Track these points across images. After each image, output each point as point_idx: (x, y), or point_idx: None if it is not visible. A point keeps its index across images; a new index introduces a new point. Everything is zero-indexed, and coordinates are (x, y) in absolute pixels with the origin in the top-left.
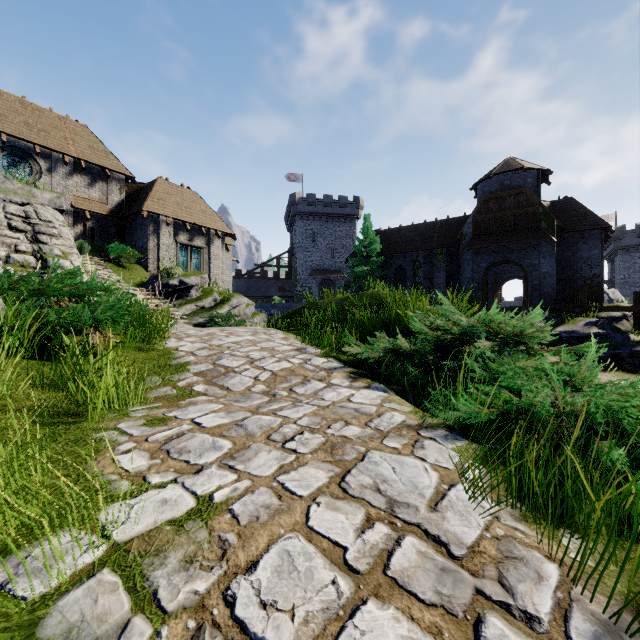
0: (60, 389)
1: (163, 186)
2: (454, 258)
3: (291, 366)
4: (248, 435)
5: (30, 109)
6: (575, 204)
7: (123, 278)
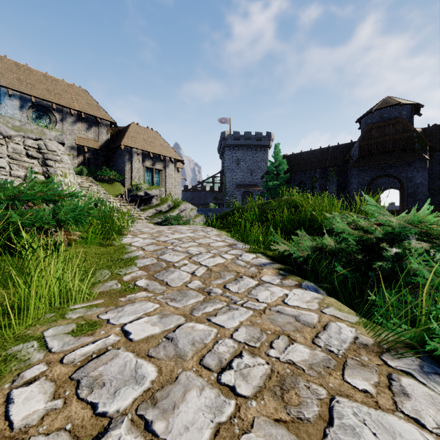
0: (9, 286)
1: (135, 128)
2: (343, 174)
3: (224, 262)
4: (177, 356)
5: (50, 80)
6: None
7: (108, 191)
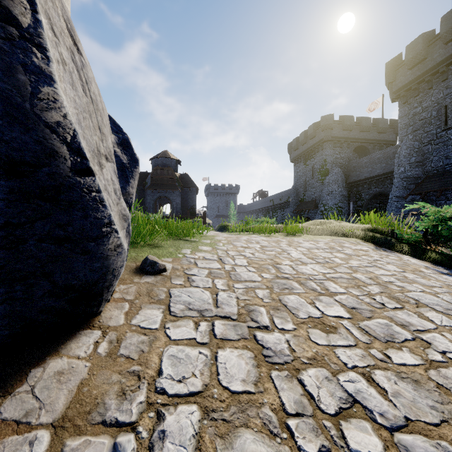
0: None
1: None
2: (142, 192)
3: None
4: None
5: None
6: (188, 177)
7: None
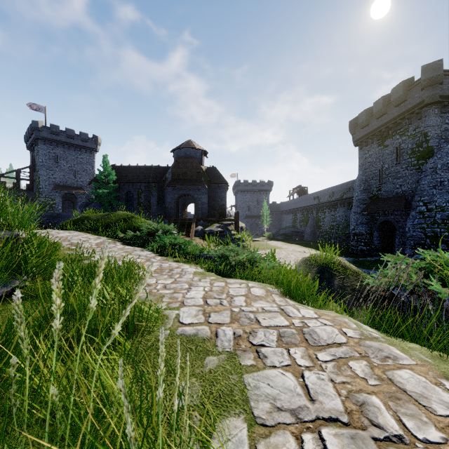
0: None
1: None
2: (162, 189)
3: (101, 241)
4: None
5: None
6: (216, 170)
7: None
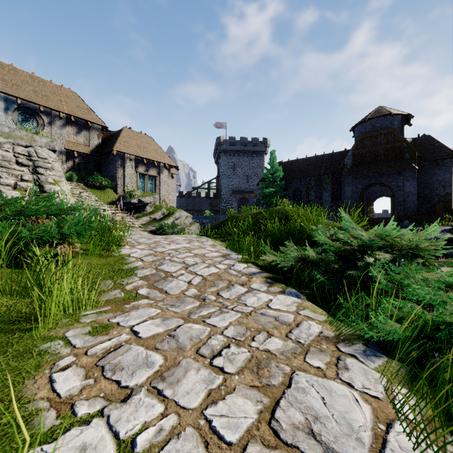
0: (25, 295)
1: (127, 133)
2: (337, 182)
3: (218, 271)
4: (179, 348)
5: (37, 81)
6: (431, 140)
7: (99, 198)
